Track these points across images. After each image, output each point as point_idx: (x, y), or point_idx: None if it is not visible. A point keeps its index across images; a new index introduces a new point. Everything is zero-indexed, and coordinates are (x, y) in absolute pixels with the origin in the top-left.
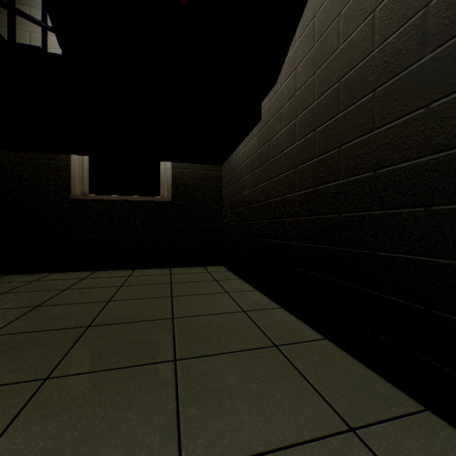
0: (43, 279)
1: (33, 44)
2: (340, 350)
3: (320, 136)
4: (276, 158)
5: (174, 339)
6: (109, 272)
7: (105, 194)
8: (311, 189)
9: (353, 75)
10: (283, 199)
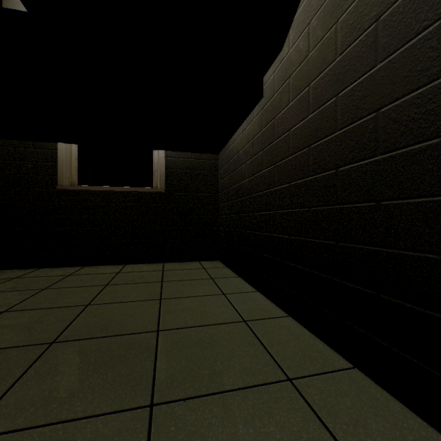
0: (25, 276)
1: None
2: (380, 388)
3: (346, 101)
4: (281, 138)
5: (155, 365)
6: (98, 268)
7: (95, 185)
8: (332, 171)
9: (401, 5)
10: (291, 186)
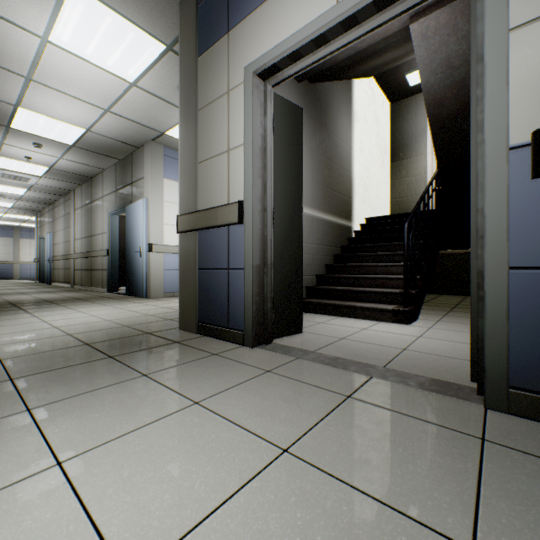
0: None
1: (408, 177)
2: None
3: None
4: None
5: None
6: (450, 295)
7: (445, 250)
8: None
9: None
10: None
